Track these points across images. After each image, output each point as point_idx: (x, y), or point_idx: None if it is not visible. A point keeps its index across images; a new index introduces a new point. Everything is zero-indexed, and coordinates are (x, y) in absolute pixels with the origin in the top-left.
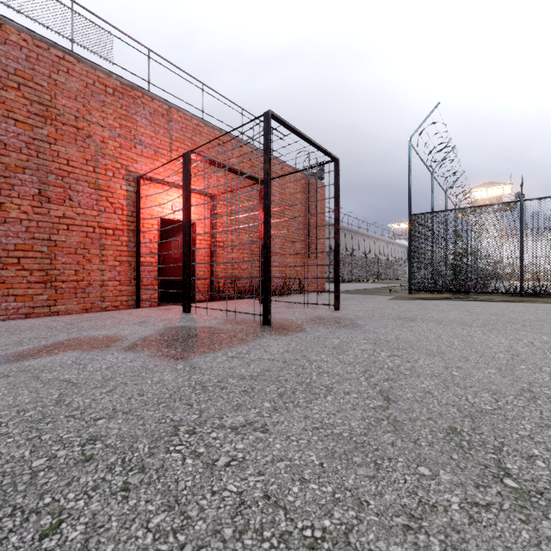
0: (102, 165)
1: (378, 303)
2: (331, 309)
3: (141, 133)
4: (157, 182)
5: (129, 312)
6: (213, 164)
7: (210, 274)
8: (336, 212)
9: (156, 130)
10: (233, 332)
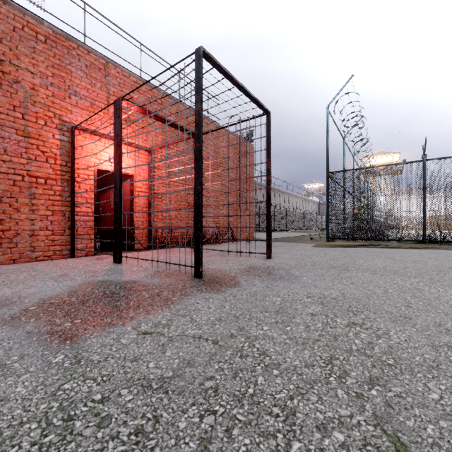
0: (32, 113)
1: (304, 250)
2: (262, 257)
3: (76, 84)
4: (93, 134)
5: (57, 262)
6: (147, 113)
7: (148, 224)
8: (267, 163)
9: (92, 83)
10: (159, 289)
